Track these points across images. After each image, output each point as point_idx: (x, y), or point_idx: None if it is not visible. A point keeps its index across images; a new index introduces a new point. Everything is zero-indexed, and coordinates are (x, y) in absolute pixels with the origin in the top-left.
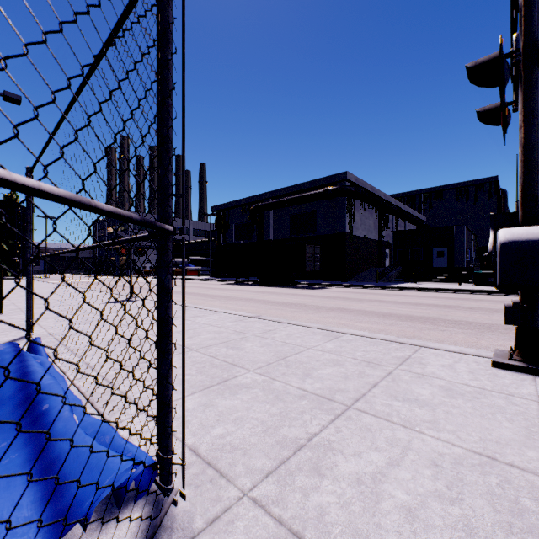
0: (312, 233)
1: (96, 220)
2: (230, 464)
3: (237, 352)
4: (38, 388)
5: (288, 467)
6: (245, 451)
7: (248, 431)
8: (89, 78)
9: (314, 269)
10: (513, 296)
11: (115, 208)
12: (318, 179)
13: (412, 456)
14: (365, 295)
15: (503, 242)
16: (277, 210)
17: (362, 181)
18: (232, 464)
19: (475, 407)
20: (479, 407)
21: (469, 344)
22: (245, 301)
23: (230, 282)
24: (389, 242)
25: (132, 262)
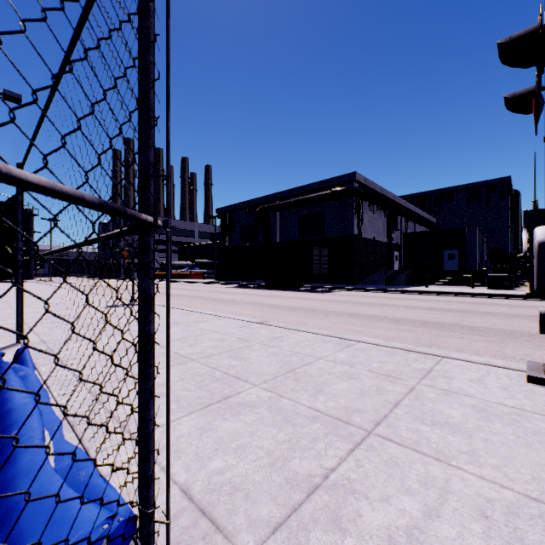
0: (319, 235)
1: (14, 196)
2: (229, 512)
3: (240, 363)
4: (10, 409)
5: (300, 518)
6: (248, 494)
7: (252, 465)
8: (71, 54)
9: (322, 272)
10: (530, 300)
11: (52, 181)
12: (326, 180)
13: (453, 502)
14: (374, 299)
15: (542, 241)
16: (283, 212)
17: (371, 182)
18: (231, 512)
19: (518, 433)
20: (523, 433)
21: (492, 353)
22: (250, 306)
23: (235, 285)
24: (398, 245)
25: (134, 265)
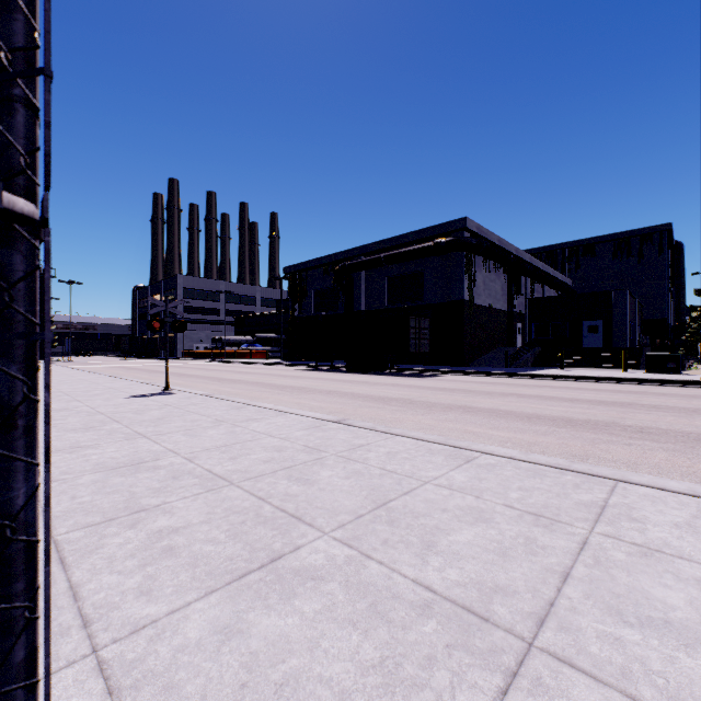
0: (417, 302)
1: None
2: None
3: (304, 489)
4: None
5: None
6: None
7: None
8: None
9: (421, 349)
10: None
11: None
12: (426, 229)
13: None
14: (493, 386)
15: None
16: (370, 272)
17: (486, 230)
18: None
19: None
20: None
21: (681, 469)
22: (326, 395)
23: (307, 367)
24: (522, 314)
25: (169, 340)
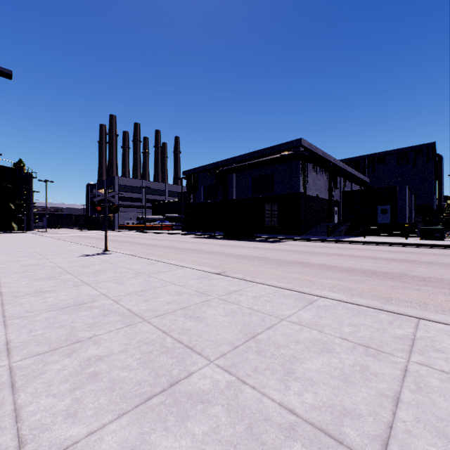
0: (270, 193)
1: None
2: None
3: (196, 325)
4: None
5: None
6: None
7: None
8: None
9: (272, 224)
10: None
11: None
12: (276, 146)
13: None
14: (320, 248)
15: None
16: (239, 174)
17: (315, 147)
18: None
19: None
20: None
21: None
22: (210, 255)
23: (198, 236)
24: (338, 201)
25: (107, 218)
